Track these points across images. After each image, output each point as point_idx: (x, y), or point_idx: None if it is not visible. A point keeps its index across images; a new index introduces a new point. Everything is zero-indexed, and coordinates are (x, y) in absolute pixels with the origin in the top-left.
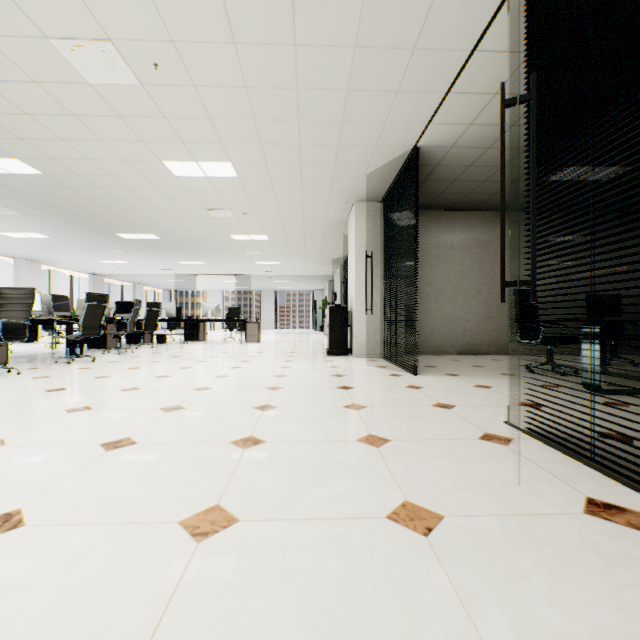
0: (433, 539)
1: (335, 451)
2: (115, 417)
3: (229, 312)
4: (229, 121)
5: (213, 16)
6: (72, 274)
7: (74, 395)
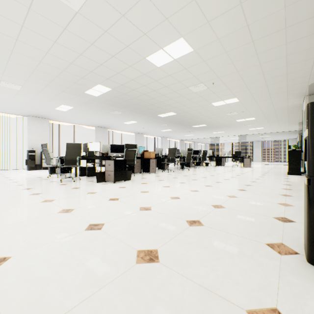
0: (286, 206)
1: (269, 195)
2: (204, 182)
3: (235, 153)
4: (235, 88)
5: (231, 69)
6: (174, 140)
7: (191, 177)
